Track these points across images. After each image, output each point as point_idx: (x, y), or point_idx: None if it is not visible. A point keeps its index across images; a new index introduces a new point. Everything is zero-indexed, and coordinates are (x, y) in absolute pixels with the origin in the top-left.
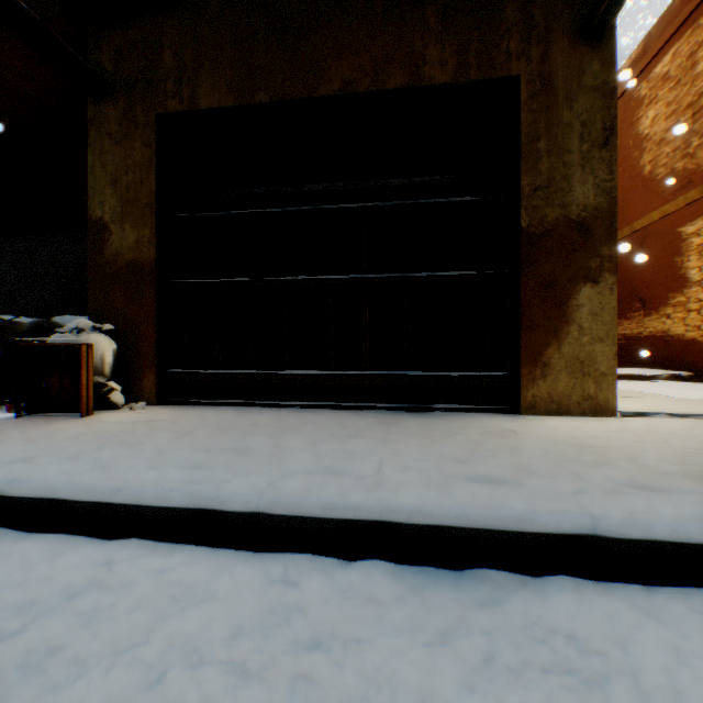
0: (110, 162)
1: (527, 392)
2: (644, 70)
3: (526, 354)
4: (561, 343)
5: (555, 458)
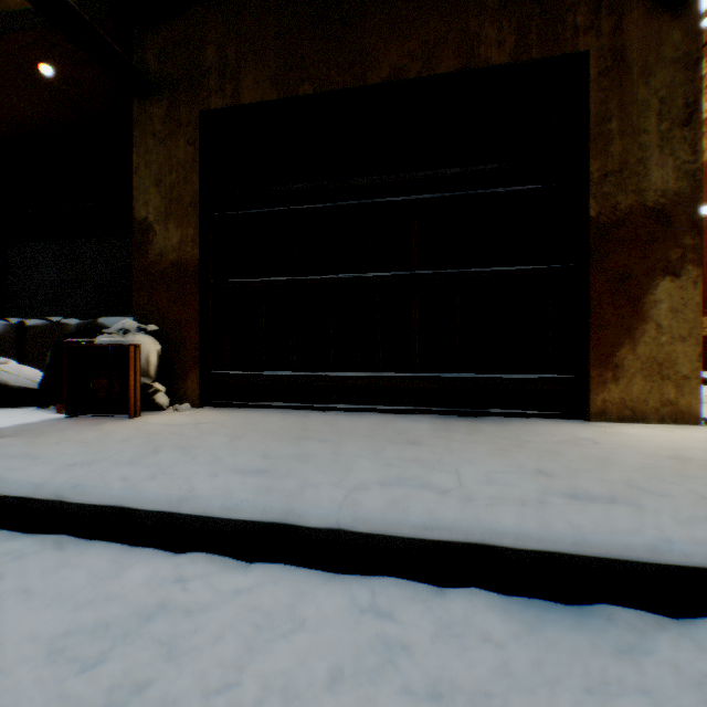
0: (154, 161)
1: (596, 397)
2: (702, 49)
3: (595, 355)
4: (635, 343)
5: (656, 472)
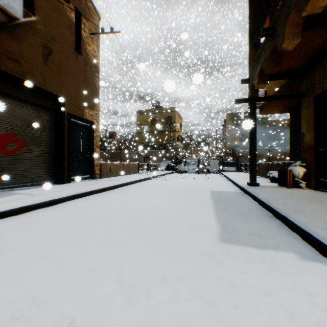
0: (304, 115)
1: None
2: None
3: None
4: None
5: None
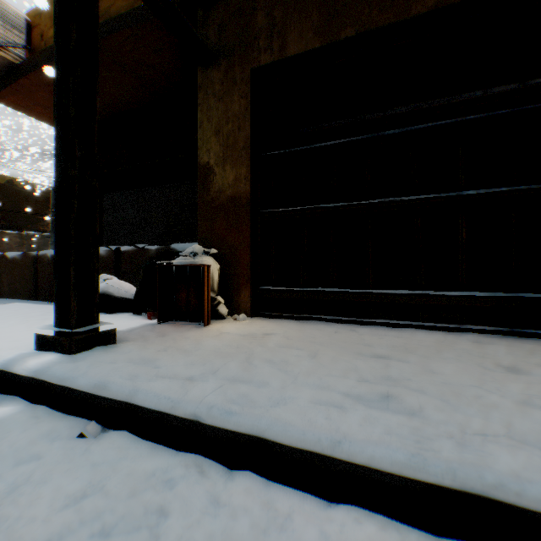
0: (213, 116)
1: None
2: None
3: None
4: None
5: None
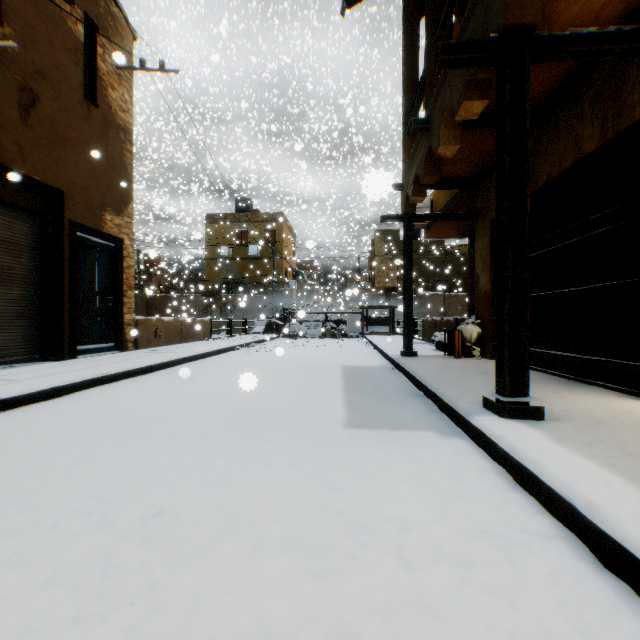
0: (479, 247)
1: None
2: None
3: None
4: None
5: None
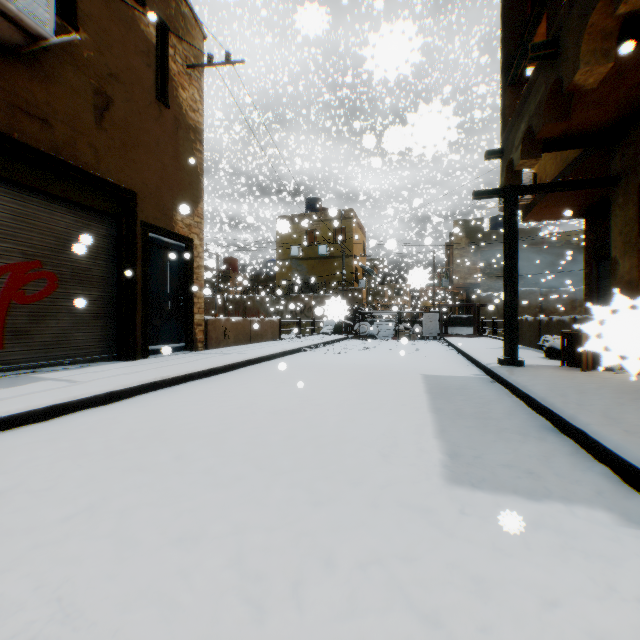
0: (616, 221)
1: None
2: None
3: None
4: None
5: None
